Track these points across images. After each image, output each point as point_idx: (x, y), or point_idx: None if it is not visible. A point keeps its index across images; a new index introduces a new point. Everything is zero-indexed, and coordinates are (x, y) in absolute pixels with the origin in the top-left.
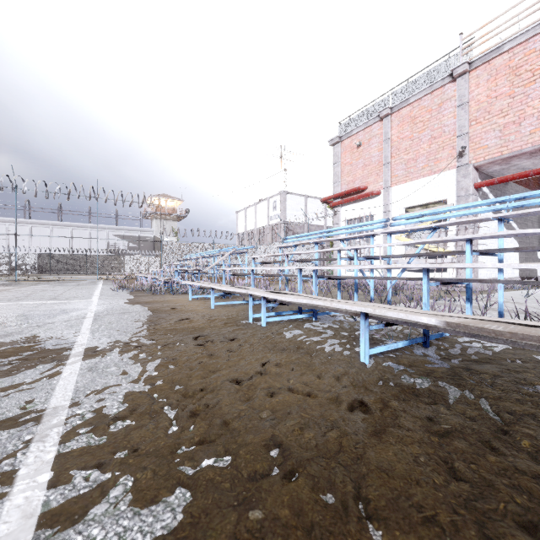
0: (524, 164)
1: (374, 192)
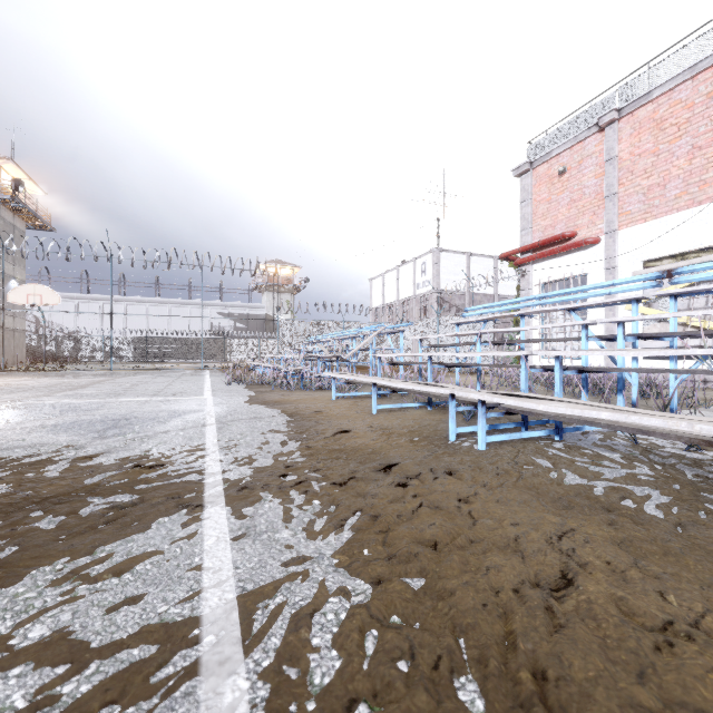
0: None
1: (589, 240)
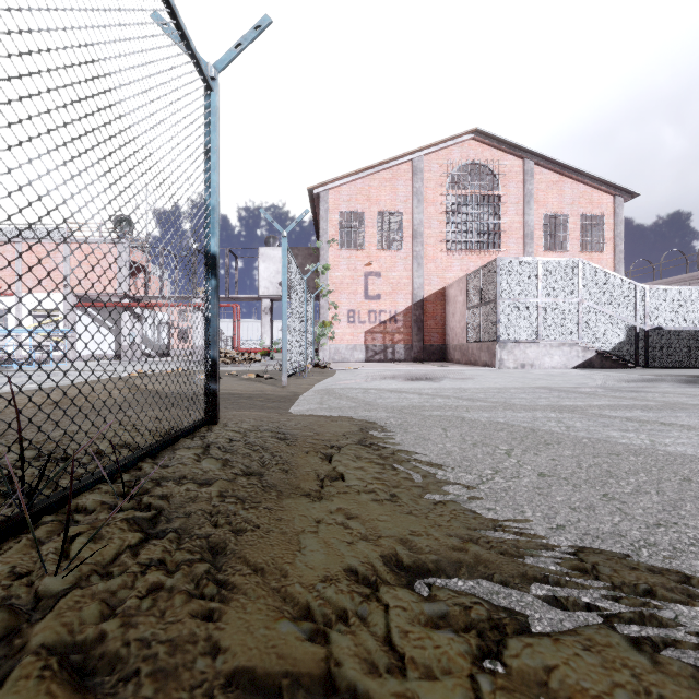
0: (102, 298)
1: (7, 294)
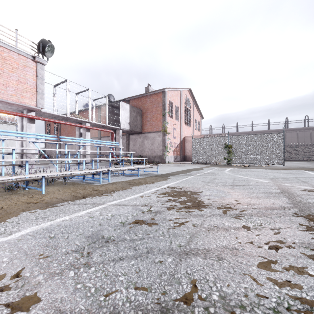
0: None
1: None
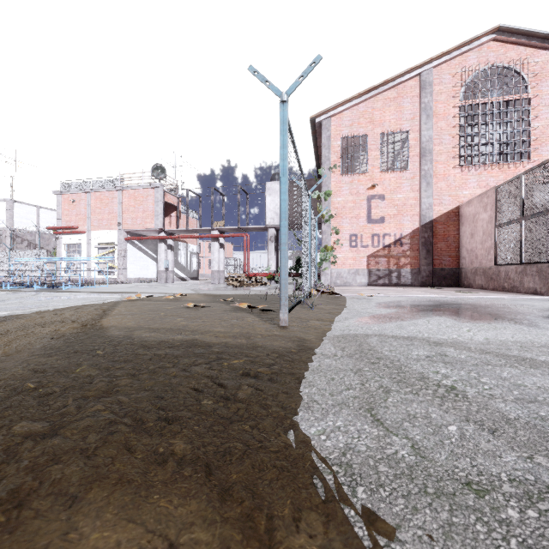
0: (145, 233)
1: (82, 232)
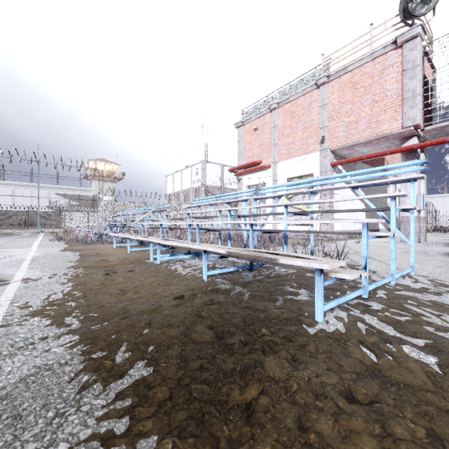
0: (363, 151)
1: (266, 166)
